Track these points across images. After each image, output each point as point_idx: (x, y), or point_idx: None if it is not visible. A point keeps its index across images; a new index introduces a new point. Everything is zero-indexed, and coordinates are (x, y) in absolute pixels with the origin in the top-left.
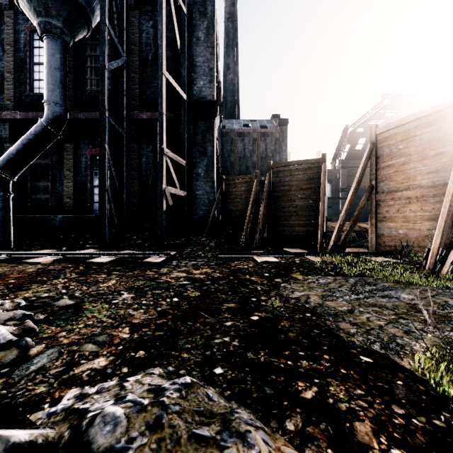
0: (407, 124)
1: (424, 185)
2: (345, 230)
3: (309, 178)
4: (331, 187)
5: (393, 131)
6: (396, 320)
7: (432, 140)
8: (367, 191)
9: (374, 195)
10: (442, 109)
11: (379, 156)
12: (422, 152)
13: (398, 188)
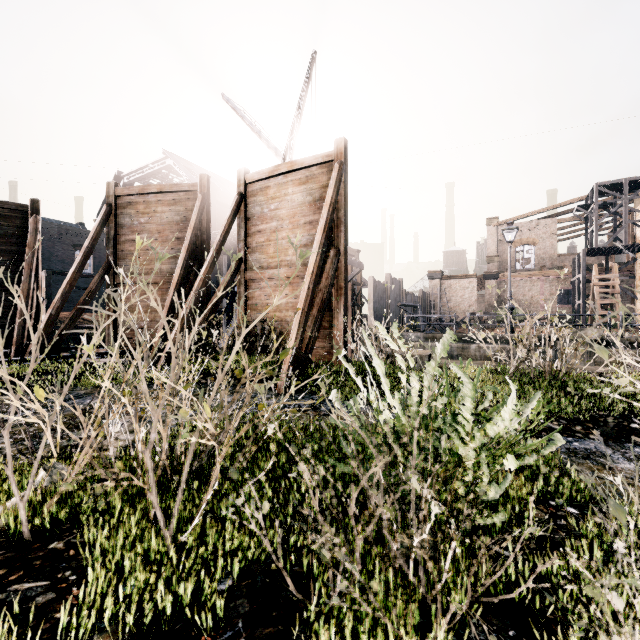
0: (149, 195)
1: (165, 271)
2: (64, 323)
3: (5, 233)
4: (94, 259)
5: (135, 198)
6: (34, 436)
7: (171, 222)
8: (103, 269)
9: (113, 275)
10: (179, 190)
11: (120, 225)
12: (163, 233)
13: (141, 271)
